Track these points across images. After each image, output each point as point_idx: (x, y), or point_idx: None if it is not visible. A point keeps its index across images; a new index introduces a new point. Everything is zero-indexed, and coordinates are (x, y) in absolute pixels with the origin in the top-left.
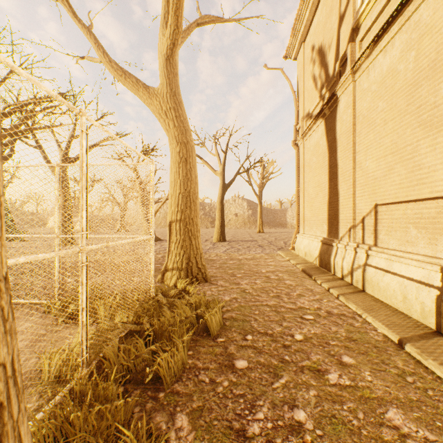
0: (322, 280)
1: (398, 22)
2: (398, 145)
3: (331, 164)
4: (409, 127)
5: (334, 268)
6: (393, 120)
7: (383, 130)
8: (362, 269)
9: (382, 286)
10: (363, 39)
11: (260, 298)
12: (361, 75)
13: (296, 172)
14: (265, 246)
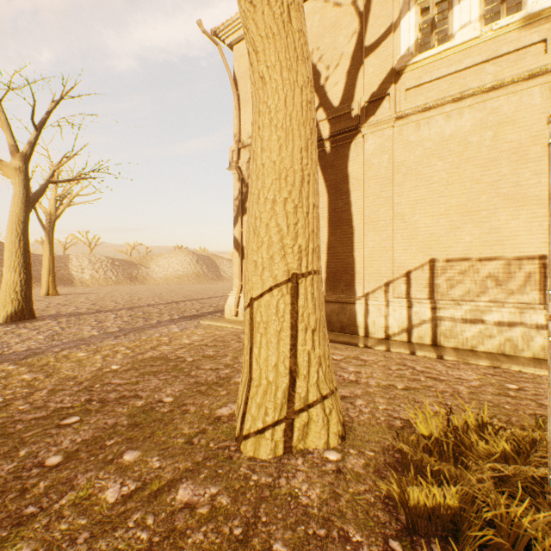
0: (382, 345)
1: (473, 98)
2: (469, 207)
3: (335, 208)
4: (485, 195)
5: (368, 328)
6: (461, 184)
7: (446, 189)
8: (431, 324)
9: (470, 336)
10: (409, 90)
11: (440, 388)
12: (405, 125)
13: (240, 207)
14: (148, 316)
